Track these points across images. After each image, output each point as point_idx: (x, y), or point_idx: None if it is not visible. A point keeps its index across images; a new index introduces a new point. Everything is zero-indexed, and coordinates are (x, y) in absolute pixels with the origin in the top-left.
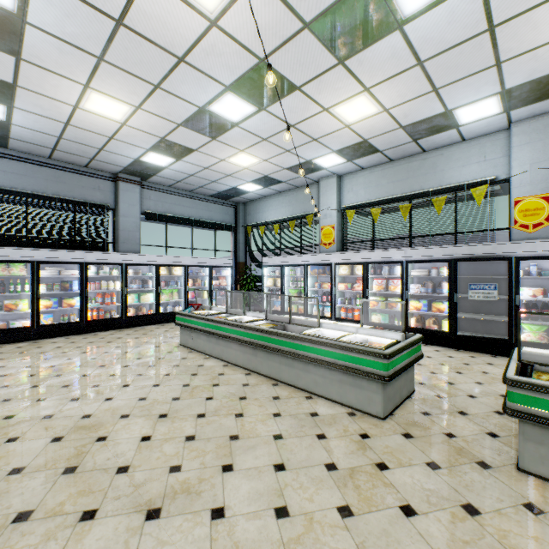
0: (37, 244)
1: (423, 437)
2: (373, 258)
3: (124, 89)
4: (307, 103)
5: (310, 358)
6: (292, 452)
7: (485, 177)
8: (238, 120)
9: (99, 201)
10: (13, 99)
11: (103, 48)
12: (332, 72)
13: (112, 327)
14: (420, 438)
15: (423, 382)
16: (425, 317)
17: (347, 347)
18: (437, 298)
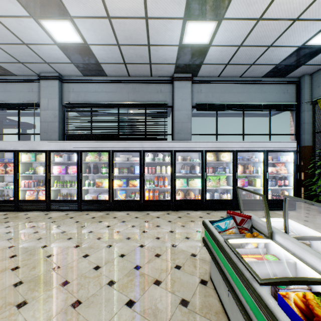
0: (121, 139)
1: None
2: None
3: None
4: None
5: None
6: None
7: None
8: None
9: (161, 101)
10: (63, 5)
11: None
12: None
13: (163, 207)
14: None
15: None
16: None
17: None
18: None
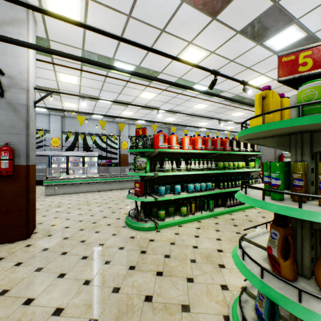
0: None
1: None
2: None
3: None
4: None
5: None
6: None
7: (43, 128)
8: None
9: None
10: None
11: None
12: None
13: None
14: None
15: None
16: None
17: None
18: None
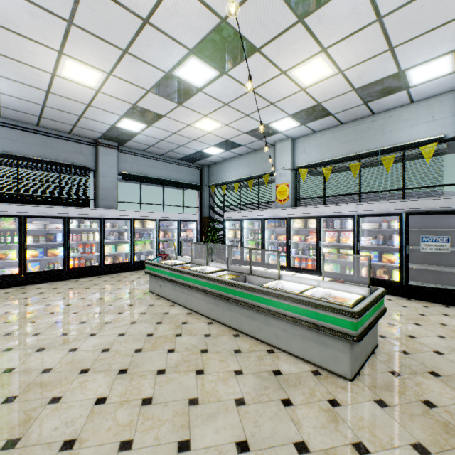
0: (26, 200)
1: (399, 406)
2: (326, 212)
3: (95, 55)
4: (266, 66)
5: (271, 312)
6: (255, 424)
7: (434, 135)
8: (202, 85)
9: (82, 163)
10: None
11: (71, 10)
12: (291, 31)
13: (92, 274)
14: (397, 408)
15: (383, 334)
16: (374, 267)
17: (311, 303)
18: (386, 249)
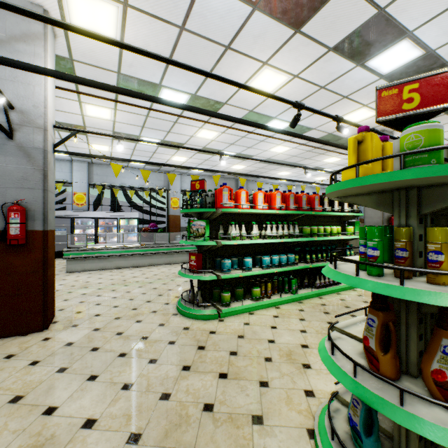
0: None
1: None
2: None
3: None
4: None
5: None
6: None
7: (63, 179)
8: None
9: None
10: None
11: None
12: None
13: None
14: None
15: None
16: None
17: None
18: None
